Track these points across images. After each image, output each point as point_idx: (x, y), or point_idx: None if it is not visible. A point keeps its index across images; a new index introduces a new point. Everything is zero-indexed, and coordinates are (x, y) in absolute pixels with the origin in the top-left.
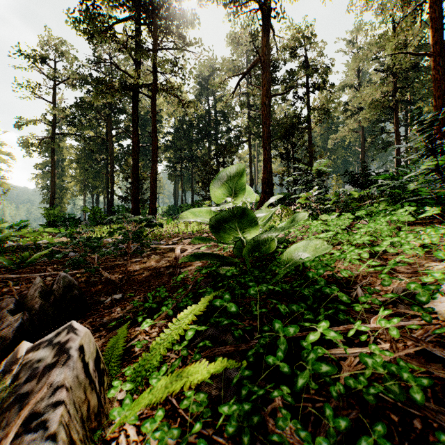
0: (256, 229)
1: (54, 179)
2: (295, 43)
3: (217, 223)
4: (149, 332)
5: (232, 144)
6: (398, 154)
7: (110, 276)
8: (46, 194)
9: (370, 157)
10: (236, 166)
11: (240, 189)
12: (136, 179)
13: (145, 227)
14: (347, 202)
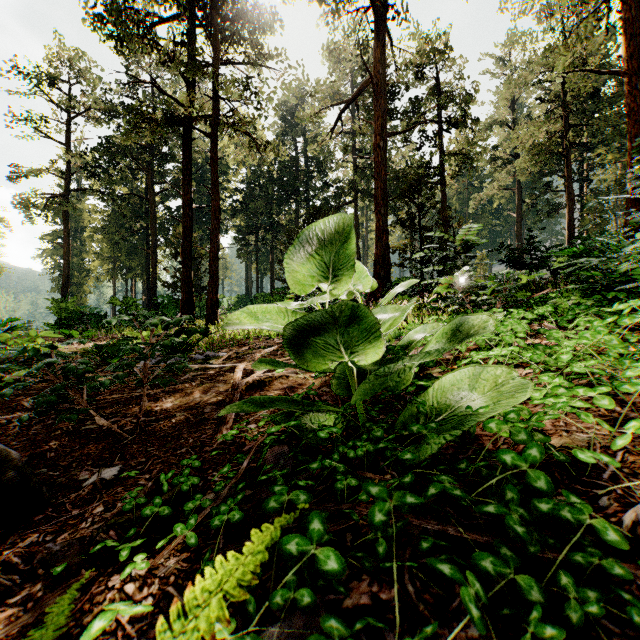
0: (378, 346)
1: (68, 256)
2: (422, 58)
3: (298, 336)
4: (135, 596)
5: (330, 207)
6: (572, 222)
7: (110, 424)
8: (57, 279)
9: (529, 226)
10: (338, 219)
11: (346, 267)
12: (188, 257)
13: (175, 335)
14: (508, 292)
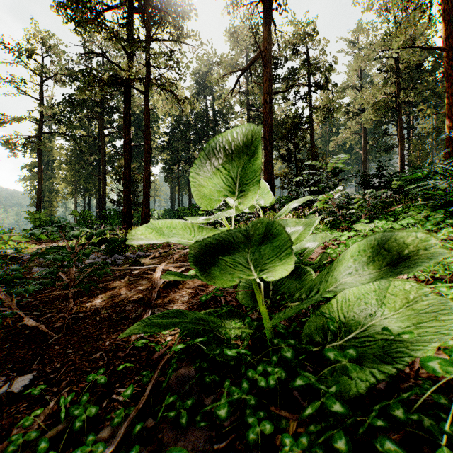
0: (288, 262)
1: (41, 180)
2: (297, 39)
3: (204, 254)
4: None
5: None
6: (403, 157)
7: (38, 325)
8: (34, 197)
9: (372, 160)
10: (247, 128)
11: (253, 181)
12: (128, 181)
13: (98, 244)
14: None
